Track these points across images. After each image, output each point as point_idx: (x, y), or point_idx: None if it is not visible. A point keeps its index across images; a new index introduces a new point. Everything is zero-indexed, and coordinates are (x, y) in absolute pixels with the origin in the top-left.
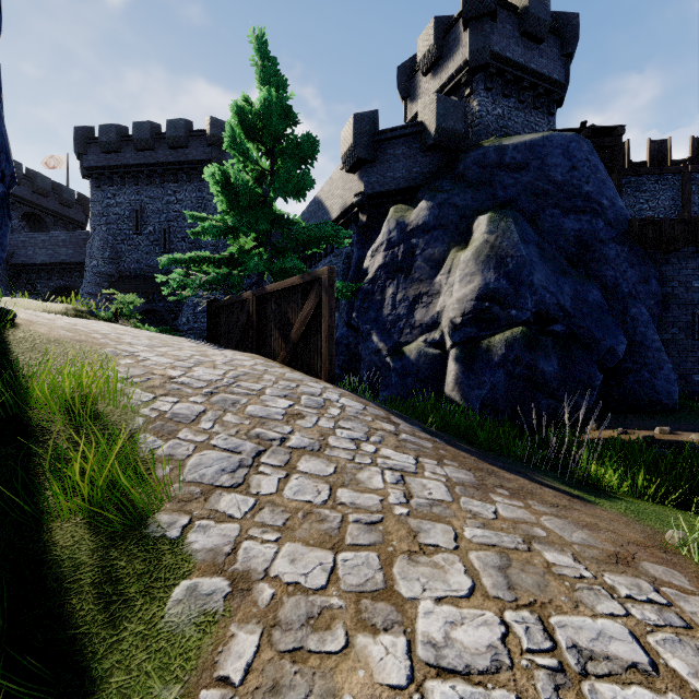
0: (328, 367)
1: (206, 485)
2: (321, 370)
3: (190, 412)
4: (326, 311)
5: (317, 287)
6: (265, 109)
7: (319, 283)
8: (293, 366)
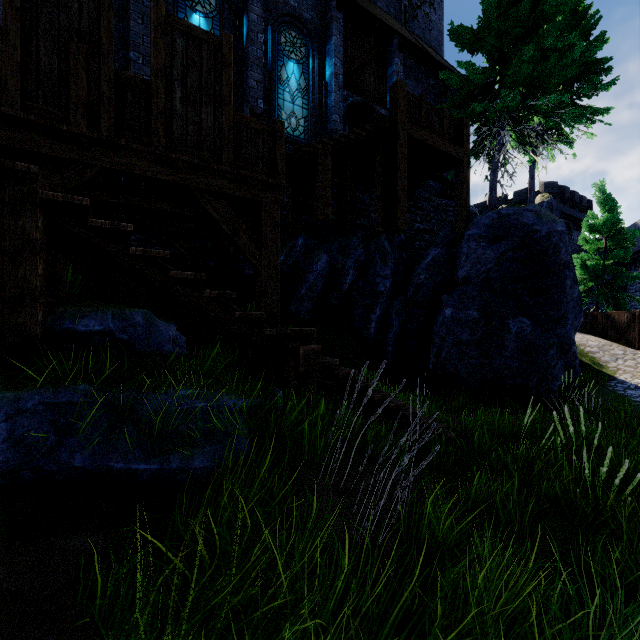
0: (638, 343)
1: (607, 361)
2: (635, 344)
3: (595, 351)
4: (637, 325)
5: (633, 316)
6: (602, 223)
7: (634, 315)
8: (621, 342)
